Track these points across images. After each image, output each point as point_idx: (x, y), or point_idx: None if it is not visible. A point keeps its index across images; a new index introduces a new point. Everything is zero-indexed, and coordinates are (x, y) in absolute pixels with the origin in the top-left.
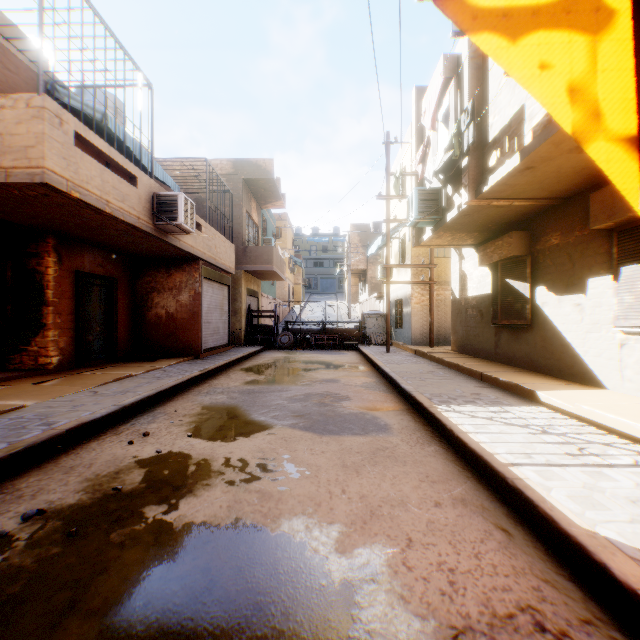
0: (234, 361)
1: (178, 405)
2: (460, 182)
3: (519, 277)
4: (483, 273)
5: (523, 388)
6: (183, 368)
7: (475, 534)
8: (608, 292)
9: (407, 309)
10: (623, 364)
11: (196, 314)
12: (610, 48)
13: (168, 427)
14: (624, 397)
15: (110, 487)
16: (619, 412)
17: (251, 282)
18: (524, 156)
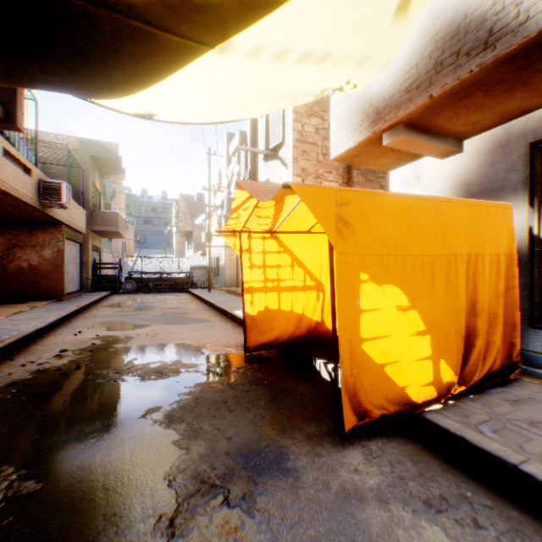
0: (95, 301)
1: (81, 323)
2: None
3: None
4: None
5: None
6: (60, 306)
7: (238, 336)
8: None
9: (222, 264)
10: None
11: (60, 266)
12: (237, 239)
13: (89, 330)
14: None
15: (89, 344)
16: None
17: (96, 239)
18: None
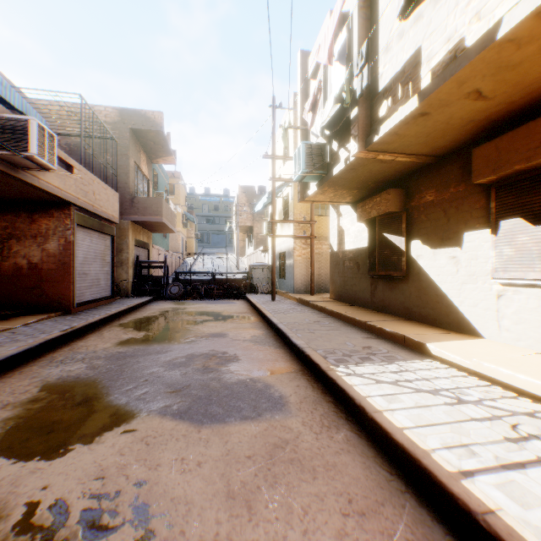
0: (114, 315)
1: (8, 386)
2: (346, 136)
3: (396, 231)
4: (360, 228)
5: (411, 340)
6: (43, 328)
7: None
8: (485, 245)
9: (290, 261)
10: (501, 314)
11: (68, 265)
12: None
13: None
14: (506, 347)
15: None
16: (522, 369)
17: (140, 233)
18: (424, 97)
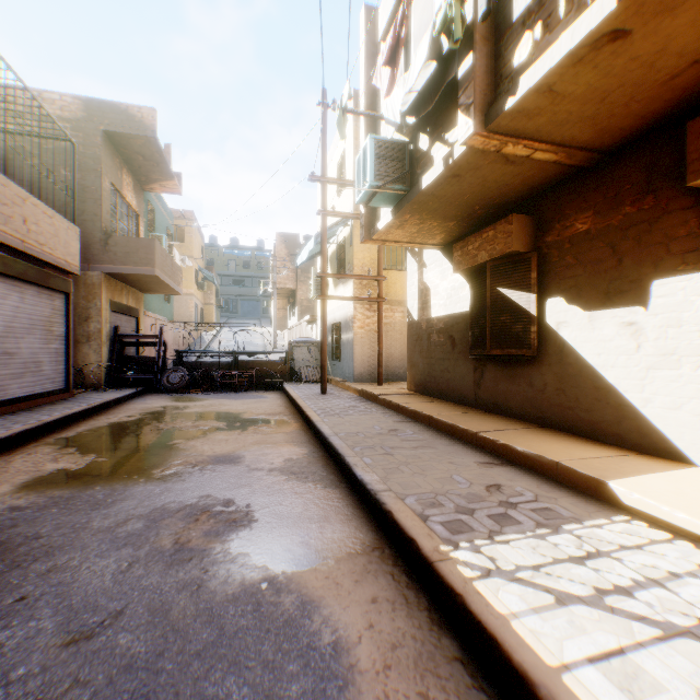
0: (54, 423)
1: None
2: (446, 121)
3: (520, 285)
4: (455, 284)
5: (573, 472)
6: None
7: None
8: (699, 301)
9: (348, 335)
10: None
11: None
12: None
13: None
14: None
15: None
16: None
17: (123, 293)
18: None
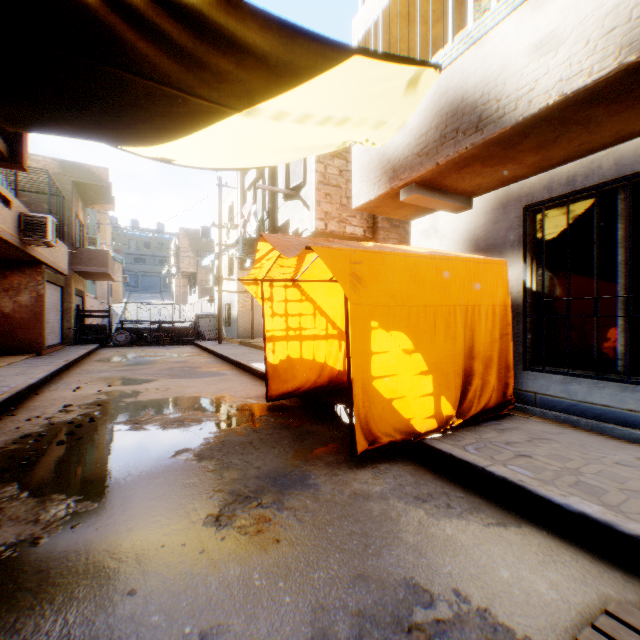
0: (84, 355)
1: (76, 379)
2: None
3: None
4: None
5: None
6: (43, 361)
7: (257, 388)
8: None
9: (235, 311)
10: None
11: (40, 314)
12: (259, 288)
13: (88, 385)
14: None
15: (94, 399)
16: None
17: (79, 282)
18: None
